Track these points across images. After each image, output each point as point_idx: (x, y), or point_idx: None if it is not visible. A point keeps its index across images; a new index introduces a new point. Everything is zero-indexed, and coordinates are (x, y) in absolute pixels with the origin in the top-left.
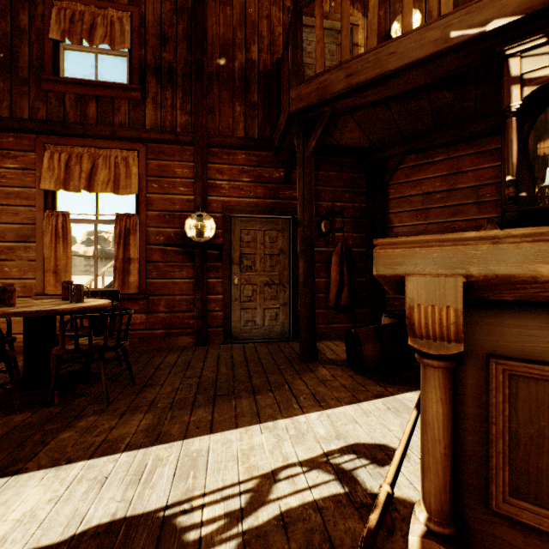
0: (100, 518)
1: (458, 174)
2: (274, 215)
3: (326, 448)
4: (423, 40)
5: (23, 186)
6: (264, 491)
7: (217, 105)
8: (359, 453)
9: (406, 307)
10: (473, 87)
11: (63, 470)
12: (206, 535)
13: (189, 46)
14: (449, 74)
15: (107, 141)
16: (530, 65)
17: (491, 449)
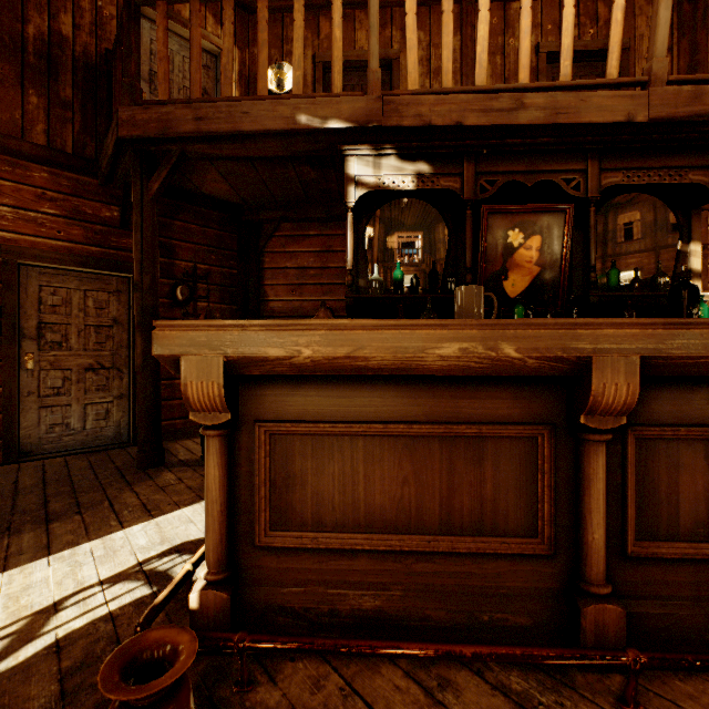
0: None
1: (330, 253)
2: (102, 270)
3: (143, 557)
4: (276, 112)
5: None
6: (36, 628)
7: None
8: (184, 551)
9: (181, 385)
10: (333, 171)
11: None
12: None
13: None
14: (304, 154)
15: None
16: (362, 170)
17: (256, 497)
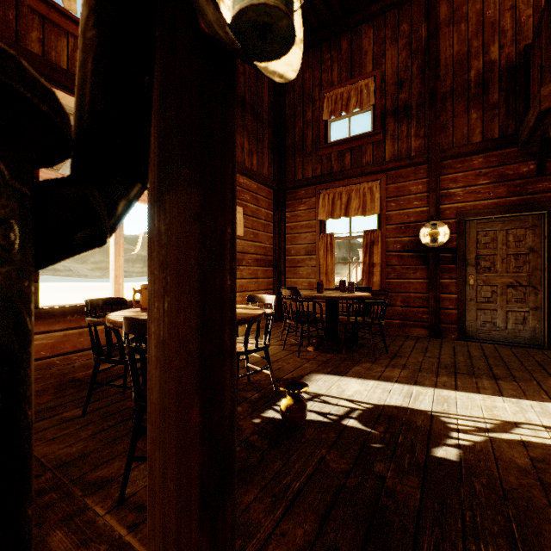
0: (394, 403)
1: None
2: (519, 213)
3: None
4: None
5: (308, 220)
6: (506, 428)
7: (450, 120)
8: None
9: None
10: None
11: (364, 381)
12: (461, 429)
13: (422, 79)
14: None
15: (357, 179)
16: None
17: None
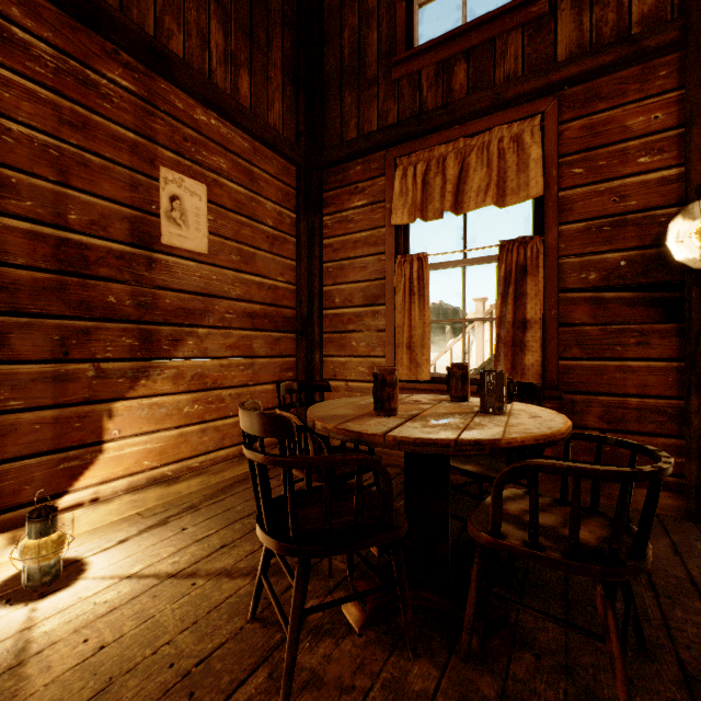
0: None
1: None
2: None
3: None
4: None
5: (371, 228)
6: None
7: None
8: None
9: None
10: None
11: None
12: None
13: None
14: None
15: (484, 119)
16: None
17: None
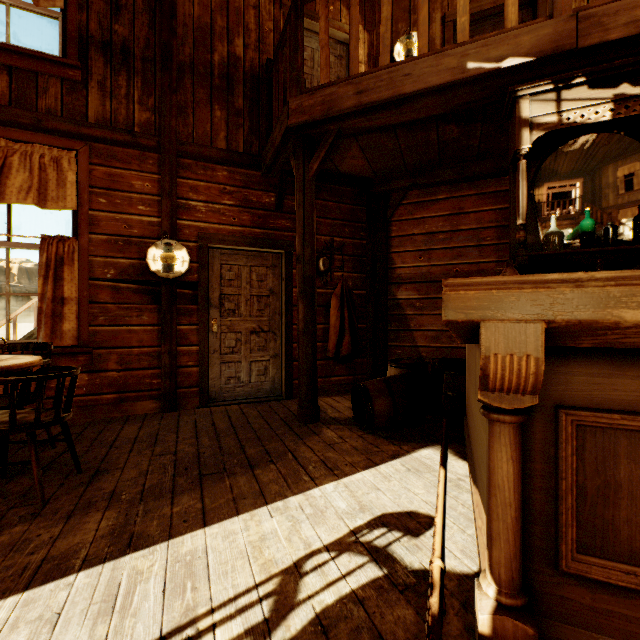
0: None
1: (460, 215)
2: (263, 248)
3: (352, 524)
4: (440, 66)
5: None
6: (290, 591)
7: (190, 104)
8: (390, 525)
9: (481, 357)
10: (479, 124)
11: None
12: None
13: (151, 22)
14: (462, 107)
15: (27, 133)
16: (539, 110)
17: (561, 506)
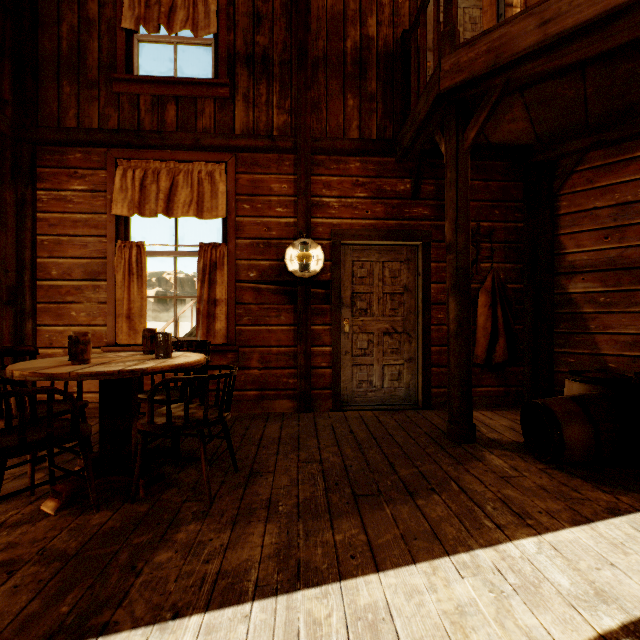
0: None
1: None
2: (397, 241)
3: (595, 622)
4: None
5: (92, 212)
6: None
7: (323, 98)
8: None
9: None
10: None
11: (170, 632)
12: None
13: (288, 25)
14: None
15: (189, 153)
16: None
17: None
